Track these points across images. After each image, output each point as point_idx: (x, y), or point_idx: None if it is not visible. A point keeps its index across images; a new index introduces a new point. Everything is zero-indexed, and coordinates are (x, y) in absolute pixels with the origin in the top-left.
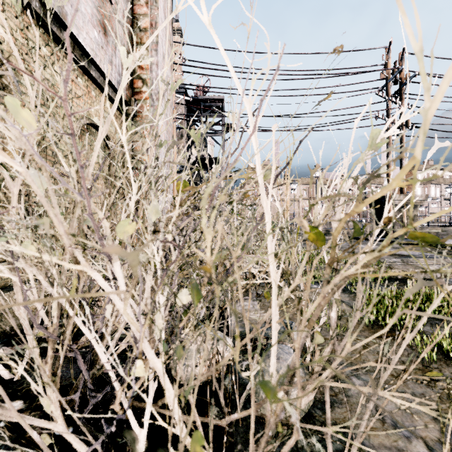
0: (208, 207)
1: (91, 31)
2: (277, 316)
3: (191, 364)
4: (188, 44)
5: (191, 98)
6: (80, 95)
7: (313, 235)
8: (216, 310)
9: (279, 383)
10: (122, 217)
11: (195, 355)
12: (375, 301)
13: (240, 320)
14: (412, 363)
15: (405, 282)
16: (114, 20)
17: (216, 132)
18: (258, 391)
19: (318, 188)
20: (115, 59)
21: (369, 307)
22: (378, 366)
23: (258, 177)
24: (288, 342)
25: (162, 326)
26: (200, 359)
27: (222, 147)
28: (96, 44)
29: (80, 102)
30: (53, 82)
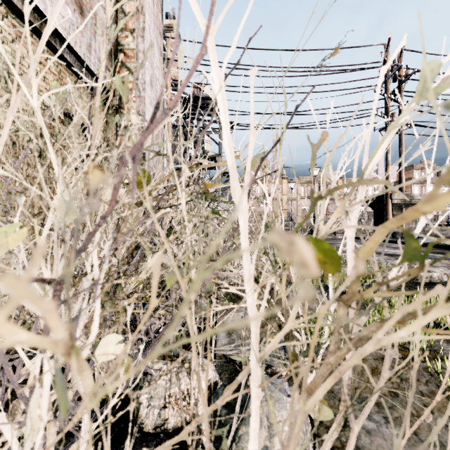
0: (110, 202)
1: (63, 8)
2: (258, 376)
3: (158, 405)
4: (184, 40)
5: (186, 95)
6: (51, 80)
7: (317, 254)
8: (89, 449)
9: (269, 434)
10: (49, 219)
11: (164, 393)
12: (413, 353)
13: (229, 335)
14: (432, 395)
15: (410, 286)
16: (94, 0)
17: (213, 130)
18: (241, 449)
19: (325, 171)
20: (95, 43)
21: (403, 361)
22: (407, 432)
23: (227, 155)
24: (283, 368)
25: (42, 422)
26: (171, 397)
27: (219, 146)
28: (70, 23)
29: (50, 88)
30: (14, 62)
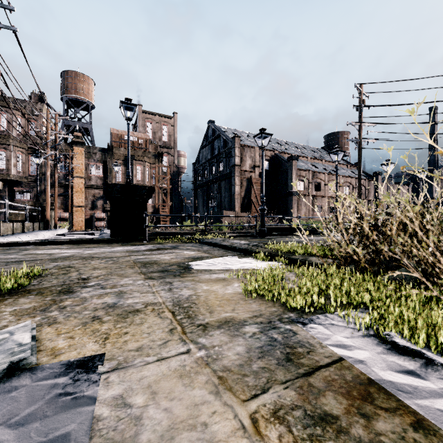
0: None
1: None
2: None
3: None
4: None
5: None
6: None
7: None
8: None
9: None
10: None
11: None
12: None
13: None
14: None
15: None
16: None
17: None
18: None
19: None
20: None
21: None
22: None
23: None
24: None
25: None
26: None
27: None
28: None
29: None
30: None
